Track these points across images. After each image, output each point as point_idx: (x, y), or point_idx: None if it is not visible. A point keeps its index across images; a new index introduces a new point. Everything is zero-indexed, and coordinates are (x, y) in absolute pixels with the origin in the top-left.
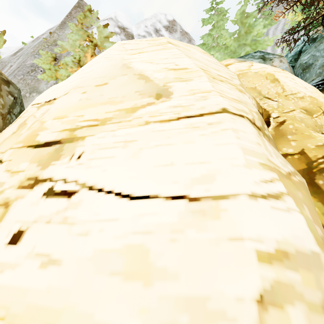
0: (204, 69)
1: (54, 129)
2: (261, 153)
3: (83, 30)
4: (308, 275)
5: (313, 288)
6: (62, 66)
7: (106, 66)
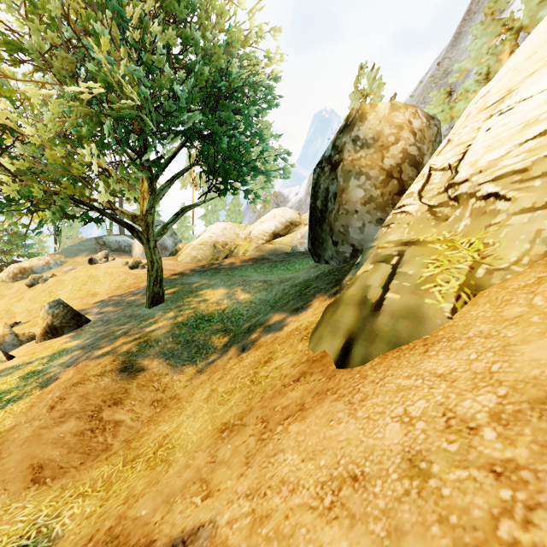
0: None
1: (496, 97)
2: None
3: (494, 22)
4: None
5: None
6: (459, 97)
7: (536, 41)
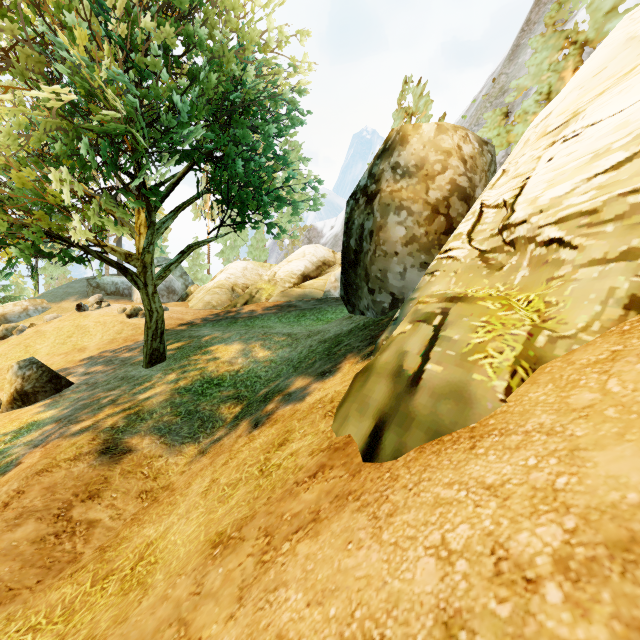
0: None
1: (559, 121)
2: None
3: (556, 34)
4: None
5: None
6: (517, 119)
7: (605, 54)
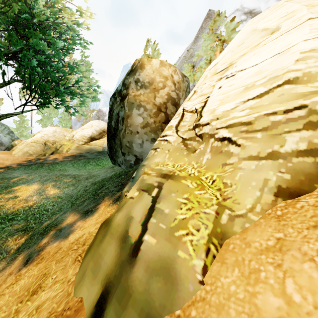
0: (308, 4)
1: (223, 67)
2: None
3: (213, 34)
4: None
5: None
6: (198, 70)
7: (242, 36)
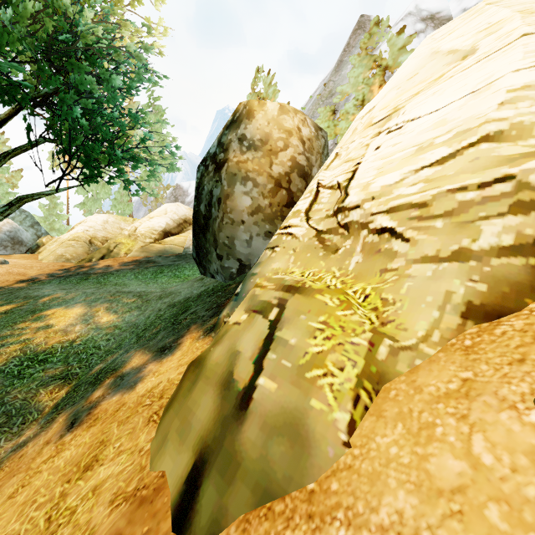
0: (523, 10)
1: (382, 114)
2: None
3: (367, 57)
4: None
5: None
6: (342, 117)
7: (415, 63)
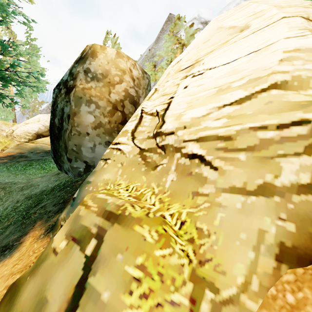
0: (276, 5)
1: (188, 64)
2: (302, 26)
3: (173, 37)
4: (310, 54)
5: (311, 57)
6: (159, 69)
7: (207, 33)
